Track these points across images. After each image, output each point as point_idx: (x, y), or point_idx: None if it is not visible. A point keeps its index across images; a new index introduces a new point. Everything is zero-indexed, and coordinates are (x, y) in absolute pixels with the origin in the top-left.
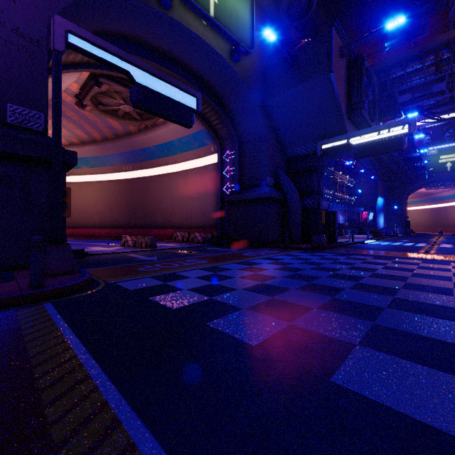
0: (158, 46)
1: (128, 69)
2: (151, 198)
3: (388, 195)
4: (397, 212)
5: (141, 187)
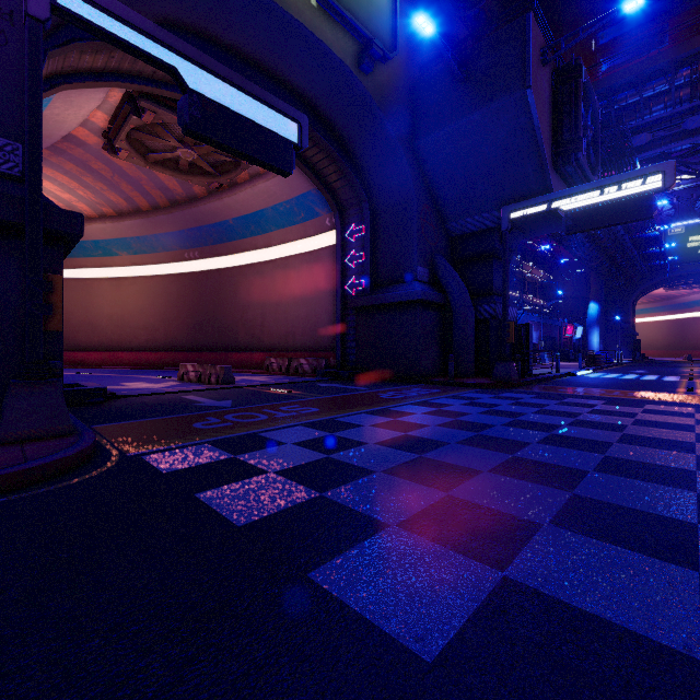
0: (235, 44)
1: (174, 63)
2: (229, 303)
3: (605, 300)
4: (619, 326)
5: (214, 285)
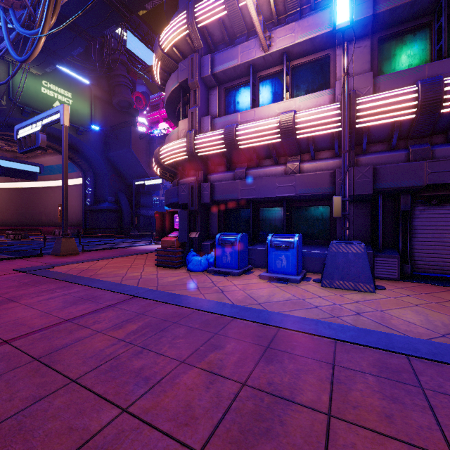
0: None
1: None
2: (38, 204)
3: None
4: None
5: (30, 195)
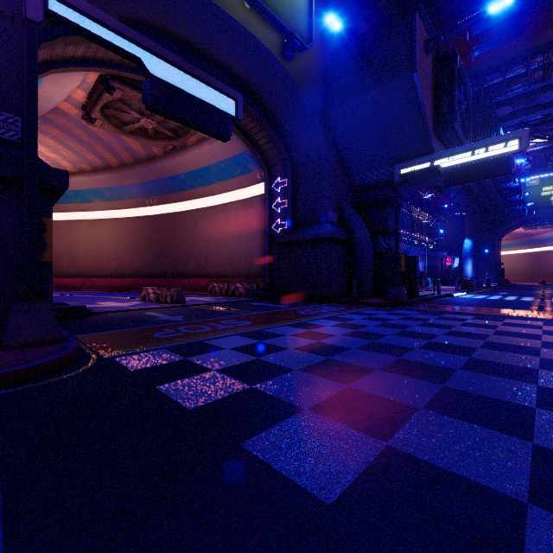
0: (186, 38)
1: (138, 55)
2: (181, 240)
3: (477, 237)
4: (488, 258)
5: (169, 225)
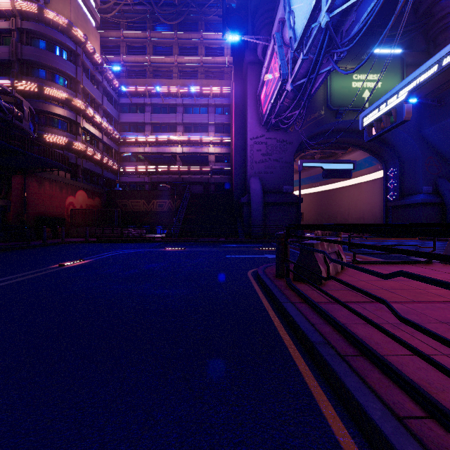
0: (335, 129)
1: (321, 165)
2: (332, 204)
3: None
4: None
5: (326, 197)
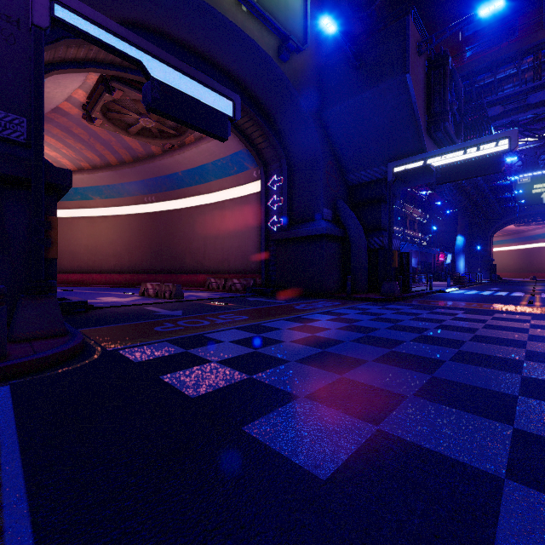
0: (184, 40)
1: (140, 58)
2: (178, 236)
3: (469, 233)
4: (480, 254)
5: (167, 222)
